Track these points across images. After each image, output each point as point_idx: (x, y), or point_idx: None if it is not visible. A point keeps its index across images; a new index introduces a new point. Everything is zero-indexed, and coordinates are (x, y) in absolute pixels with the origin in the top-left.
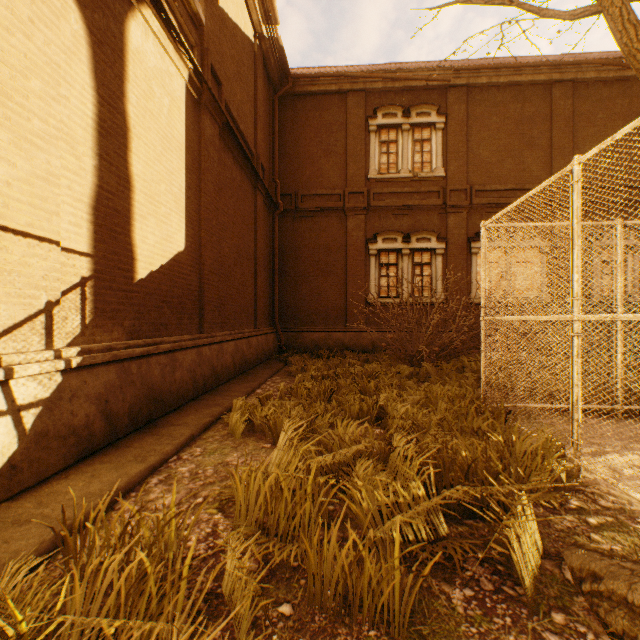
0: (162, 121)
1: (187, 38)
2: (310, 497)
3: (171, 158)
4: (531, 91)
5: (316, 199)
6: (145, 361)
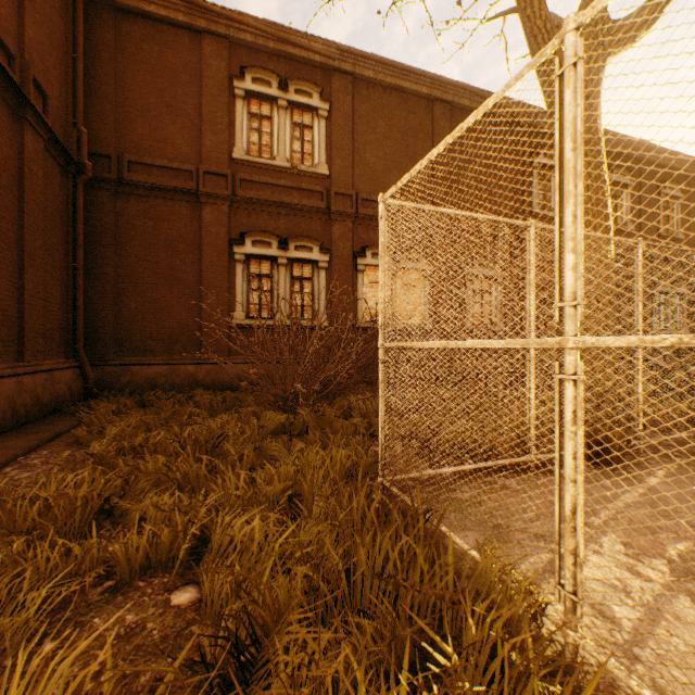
0: None
1: None
2: None
3: None
4: (415, 103)
5: (154, 172)
6: None
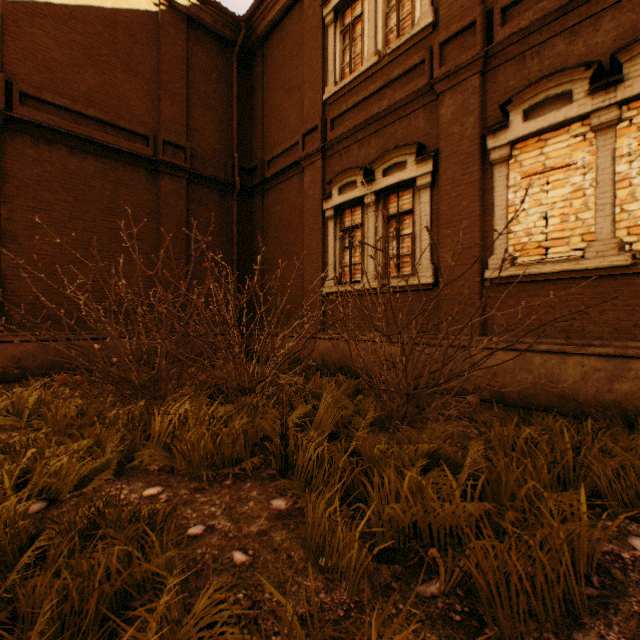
0: None
1: None
2: None
3: None
4: None
5: (280, 160)
6: None
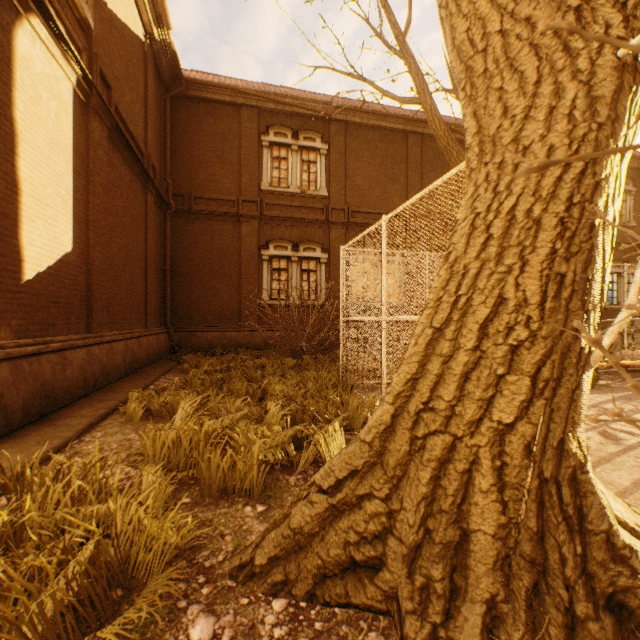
0: (50, 125)
1: (75, 42)
2: (203, 441)
3: (59, 161)
4: (393, 136)
5: (210, 203)
6: (36, 359)
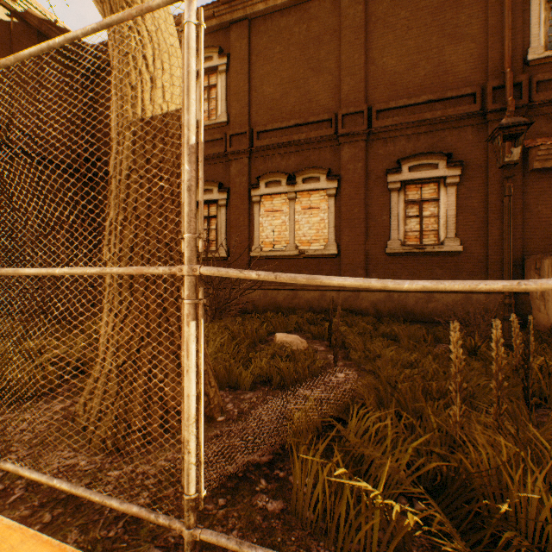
0: None
1: None
2: None
3: None
4: (318, 6)
5: None
6: None
